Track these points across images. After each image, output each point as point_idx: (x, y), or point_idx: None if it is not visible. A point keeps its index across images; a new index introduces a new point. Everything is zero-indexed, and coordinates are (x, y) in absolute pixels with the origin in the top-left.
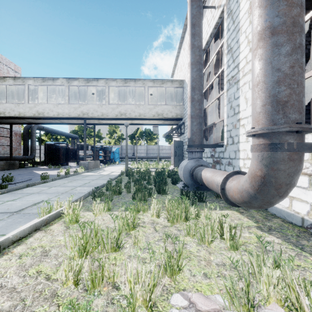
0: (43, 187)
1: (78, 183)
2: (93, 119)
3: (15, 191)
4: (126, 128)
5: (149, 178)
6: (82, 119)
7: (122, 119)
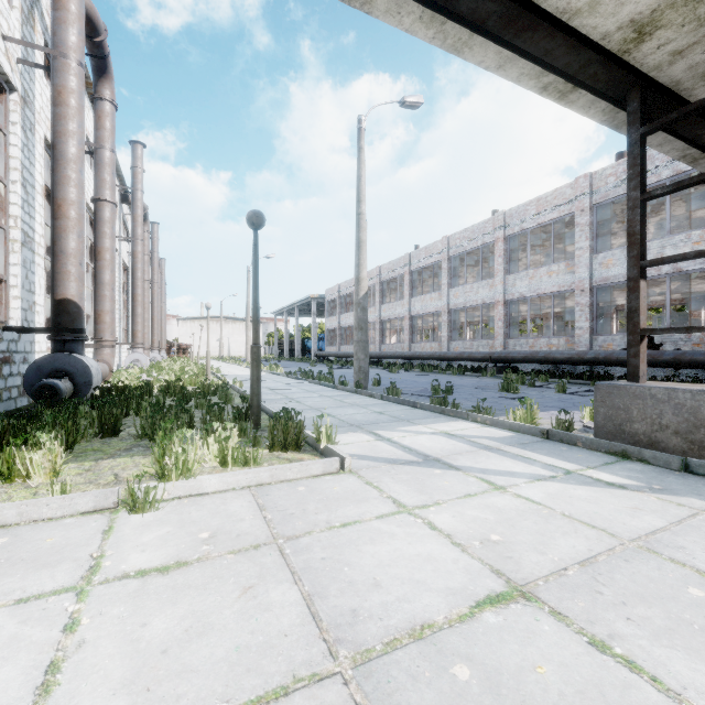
0: (337, 395)
1: (317, 401)
2: (623, 61)
3: (344, 391)
4: (257, 236)
5: (157, 408)
6: (664, 92)
7: (418, 2)
